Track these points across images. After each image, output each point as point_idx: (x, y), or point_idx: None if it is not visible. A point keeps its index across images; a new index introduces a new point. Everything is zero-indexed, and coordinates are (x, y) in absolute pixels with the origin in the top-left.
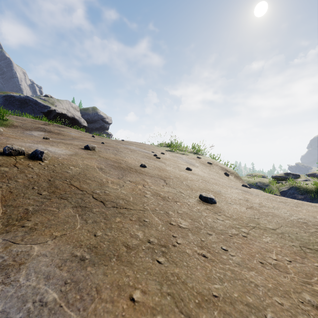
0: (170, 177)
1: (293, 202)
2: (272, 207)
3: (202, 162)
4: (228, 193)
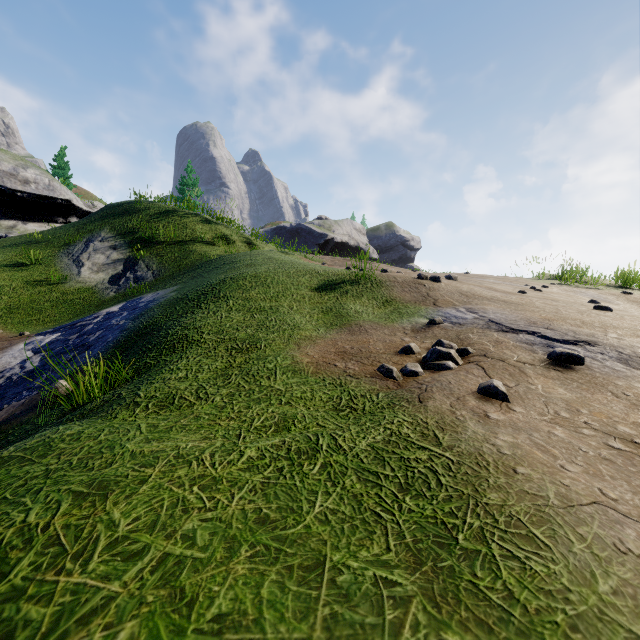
0: (559, 300)
1: None
2: None
3: (634, 300)
4: None
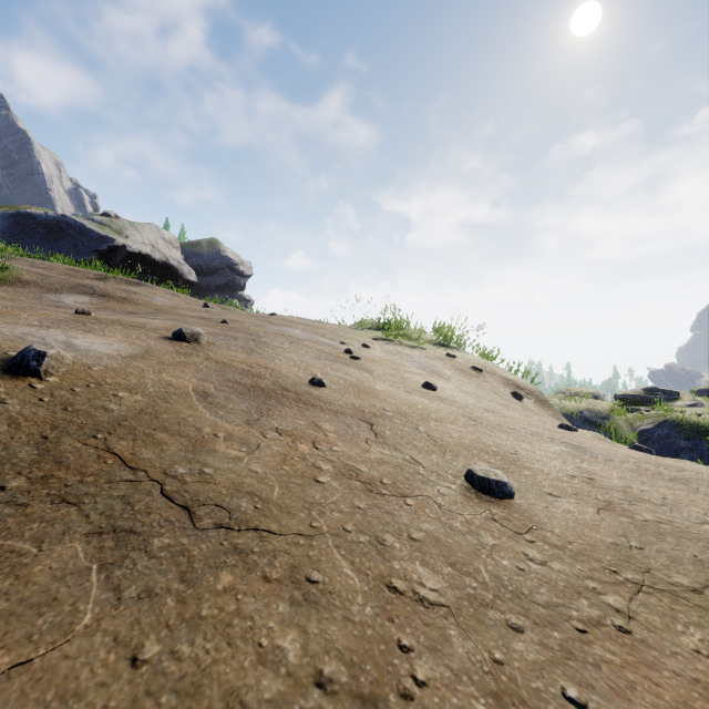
0: (384, 414)
1: (704, 481)
2: (661, 501)
3: (460, 367)
4: (538, 458)
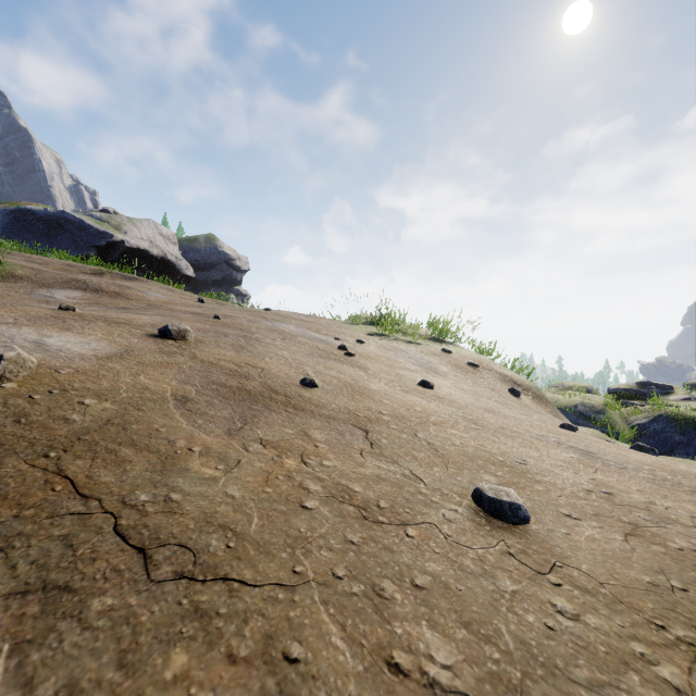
0: (380, 418)
1: None
2: (691, 521)
3: (456, 363)
4: (548, 468)
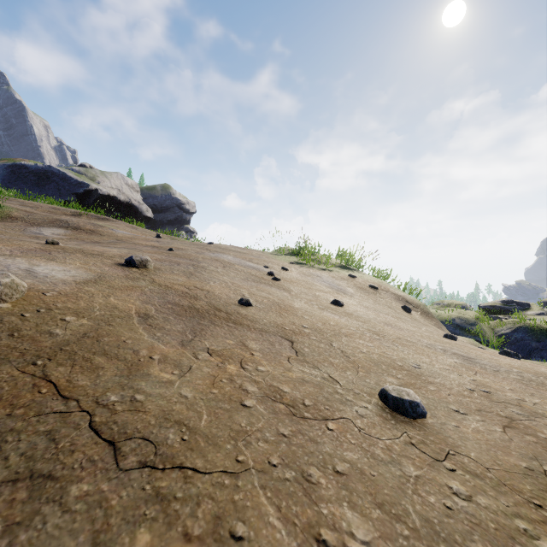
0: (302, 331)
1: None
2: None
3: (360, 286)
4: (438, 371)
